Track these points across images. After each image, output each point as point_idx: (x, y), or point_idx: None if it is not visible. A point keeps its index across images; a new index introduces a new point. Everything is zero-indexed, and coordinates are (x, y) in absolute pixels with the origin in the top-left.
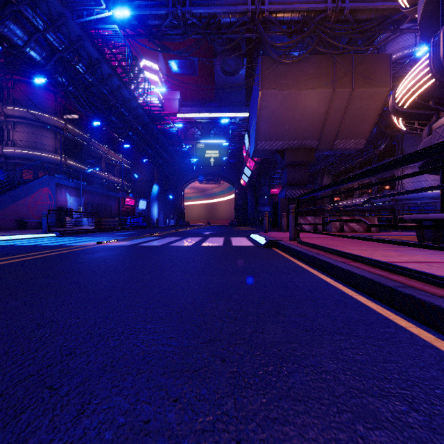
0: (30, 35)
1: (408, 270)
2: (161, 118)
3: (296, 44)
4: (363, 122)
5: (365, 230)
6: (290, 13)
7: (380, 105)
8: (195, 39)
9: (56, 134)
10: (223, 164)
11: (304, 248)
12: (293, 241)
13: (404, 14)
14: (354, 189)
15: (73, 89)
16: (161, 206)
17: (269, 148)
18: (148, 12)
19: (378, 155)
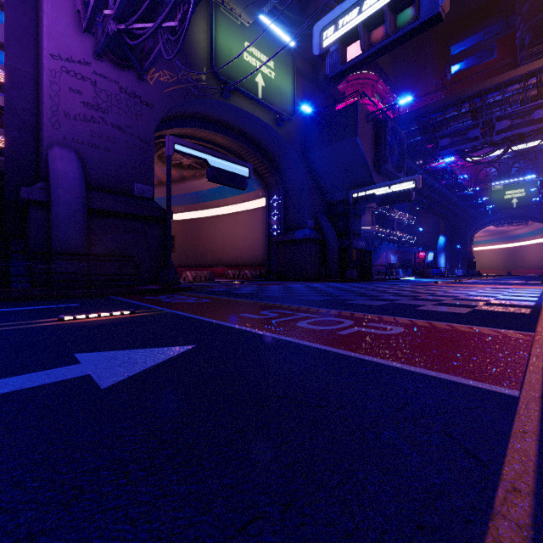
0: None
1: None
2: (460, 189)
3: None
4: None
5: None
6: None
7: None
8: None
9: (372, 212)
10: (531, 203)
11: None
12: None
13: None
14: None
15: None
16: (447, 256)
17: None
18: (463, 147)
19: None
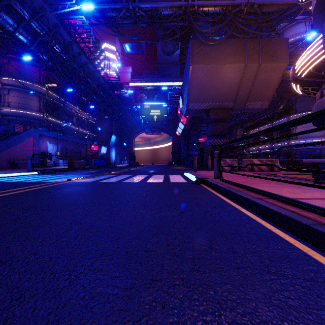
0: (18, 23)
1: (318, 208)
2: (118, 86)
3: (218, 30)
4: (267, 89)
5: (270, 169)
6: (213, 7)
7: (280, 76)
8: (142, 27)
9: (40, 98)
10: (163, 120)
11: (226, 185)
12: (216, 178)
13: (298, 8)
14: (268, 140)
15: (52, 64)
16: (117, 151)
17: (197, 108)
18: (107, 6)
19: (278, 113)
